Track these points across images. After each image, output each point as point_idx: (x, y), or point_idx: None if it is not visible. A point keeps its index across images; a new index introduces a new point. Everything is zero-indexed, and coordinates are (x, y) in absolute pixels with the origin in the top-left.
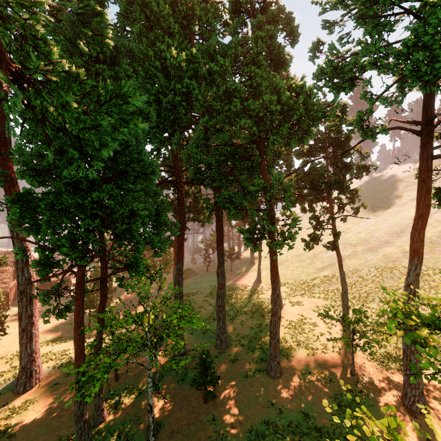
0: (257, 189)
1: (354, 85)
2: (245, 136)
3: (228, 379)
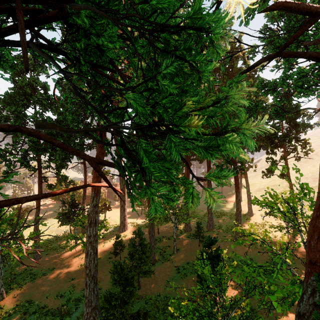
0: None
1: (275, 91)
2: None
3: None
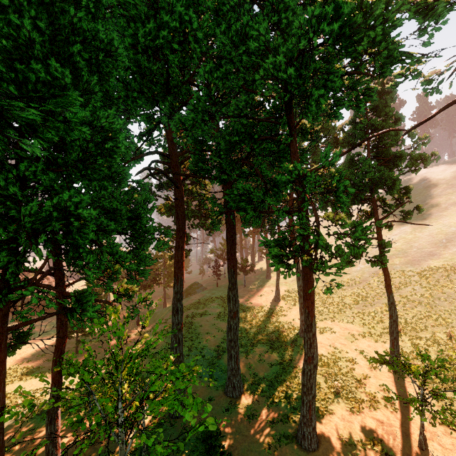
0: (288, 178)
1: (455, 1)
2: (267, 109)
3: (243, 450)
